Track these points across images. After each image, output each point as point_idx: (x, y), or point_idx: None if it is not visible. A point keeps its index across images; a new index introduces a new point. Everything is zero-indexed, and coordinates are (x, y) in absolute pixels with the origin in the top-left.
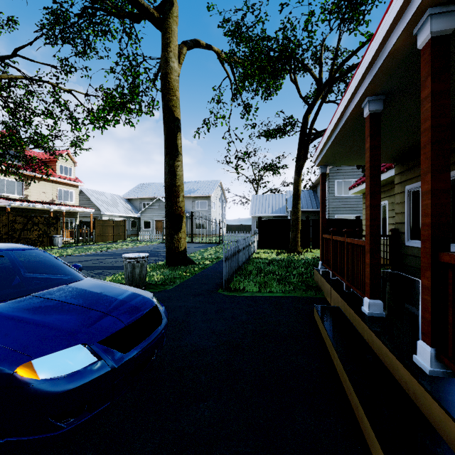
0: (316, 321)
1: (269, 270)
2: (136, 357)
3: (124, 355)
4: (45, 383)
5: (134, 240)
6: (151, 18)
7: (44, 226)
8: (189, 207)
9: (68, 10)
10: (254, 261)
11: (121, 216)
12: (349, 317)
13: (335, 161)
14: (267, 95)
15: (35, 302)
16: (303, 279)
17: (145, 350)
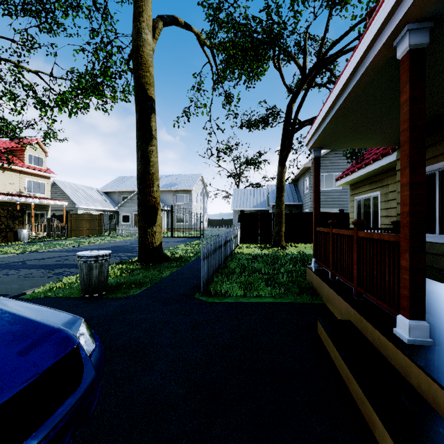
0: (322, 343)
1: (254, 268)
2: None
3: None
4: None
5: (111, 235)
6: None
7: (7, 219)
8: (170, 200)
9: None
10: (237, 257)
11: (98, 210)
12: (372, 340)
13: (331, 141)
14: (250, 80)
15: None
16: (293, 279)
17: None
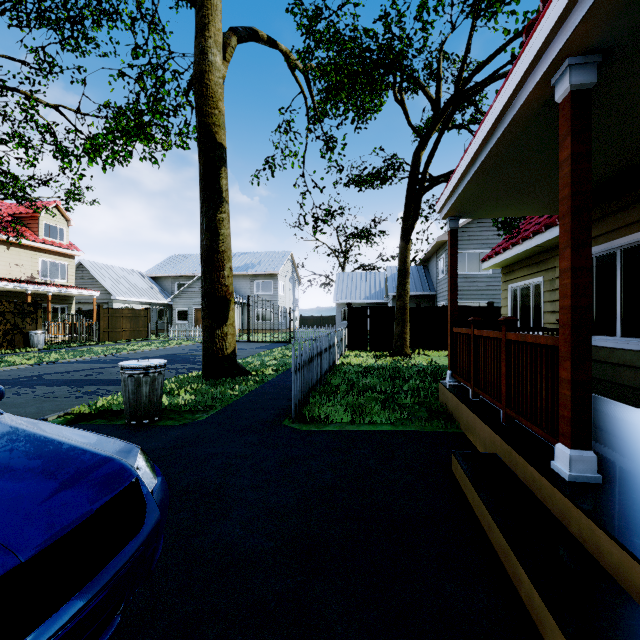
0: (458, 483)
1: (366, 384)
2: None
3: None
4: None
5: (161, 338)
6: None
7: (14, 317)
8: (245, 289)
9: None
10: (342, 369)
11: (142, 302)
12: (523, 478)
13: (474, 208)
14: (361, 118)
15: None
16: (421, 400)
17: (72, 625)
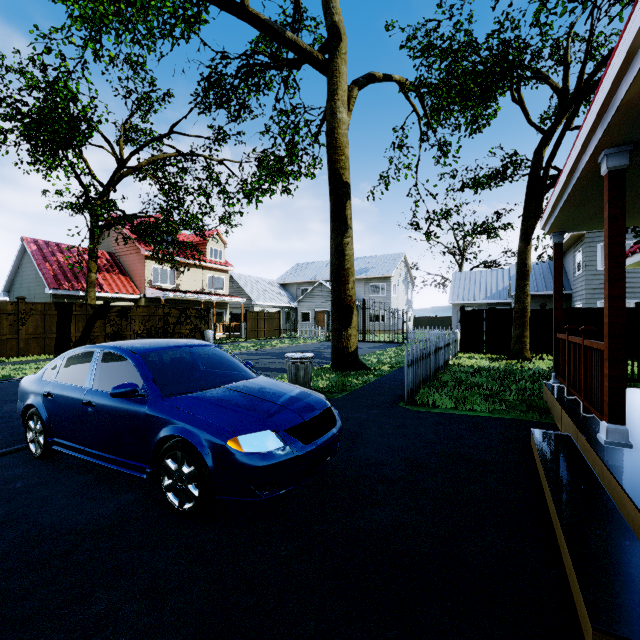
0: (531, 450)
1: (474, 382)
2: (315, 450)
3: (304, 446)
4: (248, 456)
5: (290, 337)
6: (315, 63)
7: (196, 319)
8: (360, 292)
9: (224, 74)
10: (453, 369)
11: (274, 306)
12: (580, 447)
13: (576, 225)
14: (473, 130)
15: (227, 393)
16: (524, 397)
17: (322, 446)
